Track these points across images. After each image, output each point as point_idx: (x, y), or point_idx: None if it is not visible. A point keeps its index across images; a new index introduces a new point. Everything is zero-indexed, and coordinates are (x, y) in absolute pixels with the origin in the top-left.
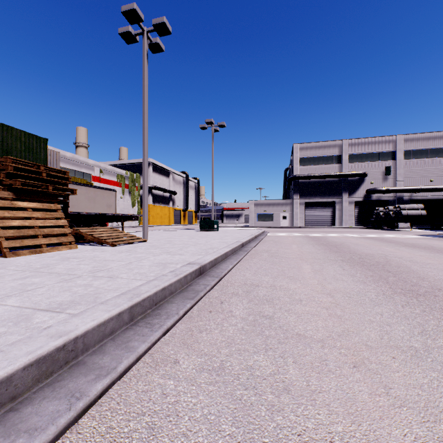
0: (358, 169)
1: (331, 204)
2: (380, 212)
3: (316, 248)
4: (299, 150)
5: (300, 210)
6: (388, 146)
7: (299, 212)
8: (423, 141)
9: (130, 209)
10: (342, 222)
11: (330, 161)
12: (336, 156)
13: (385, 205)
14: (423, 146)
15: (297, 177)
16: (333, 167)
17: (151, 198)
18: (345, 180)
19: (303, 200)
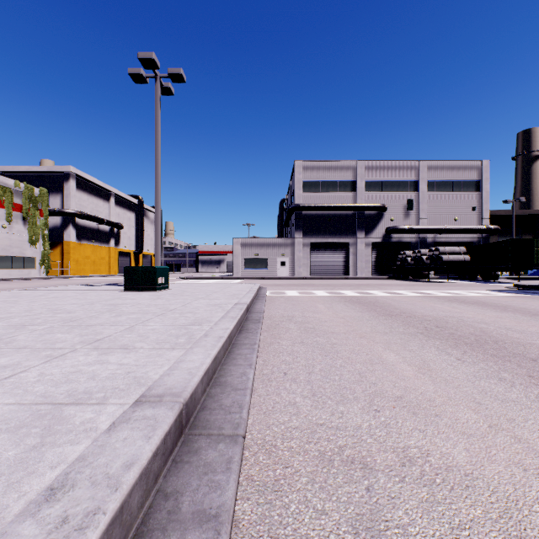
0: (377, 200)
1: (343, 246)
2: (407, 257)
3: (518, 387)
4: (303, 170)
5: (304, 254)
6: (410, 173)
7: (303, 256)
8: (448, 171)
9: (26, 248)
10: (357, 270)
11: (342, 188)
12: (350, 181)
13: (407, 248)
14: (447, 177)
15: (300, 207)
16: (346, 197)
17: (72, 231)
18: (360, 214)
19: (308, 240)
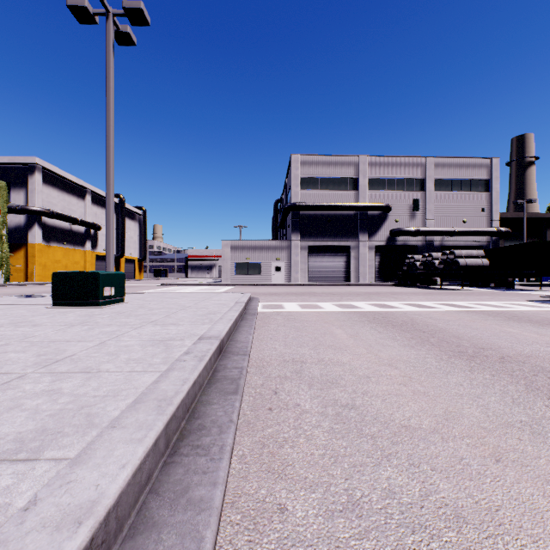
0: (380, 200)
1: (344, 250)
2: (415, 261)
3: None
4: (300, 165)
5: (302, 258)
6: (416, 171)
7: (300, 260)
8: (456, 168)
9: None
10: (359, 276)
11: (343, 186)
12: (352, 178)
13: (413, 252)
14: (455, 175)
15: (297, 206)
16: (347, 195)
17: (39, 231)
18: (363, 215)
19: (306, 242)
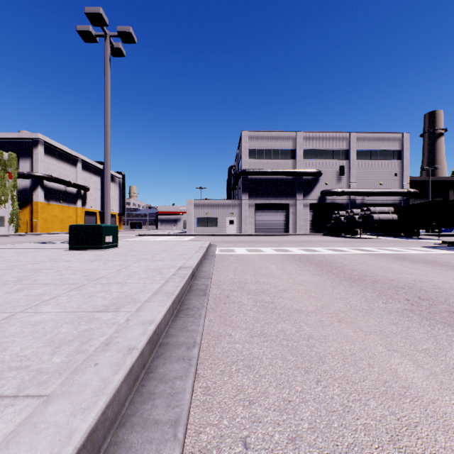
0: (313, 167)
1: (284, 207)
2: (340, 216)
3: None
4: (249, 139)
5: (250, 214)
6: (342, 143)
7: (249, 215)
8: (374, 141)
9: None
10: (296, 228)
11: (283, 156)
12: (290, 150)
13: (339, 209)
14: (373, 147)
15: (247, 172)
16: (286, 163)
17: (41, 192)
18: (299, 179)
19: (253, 201)
